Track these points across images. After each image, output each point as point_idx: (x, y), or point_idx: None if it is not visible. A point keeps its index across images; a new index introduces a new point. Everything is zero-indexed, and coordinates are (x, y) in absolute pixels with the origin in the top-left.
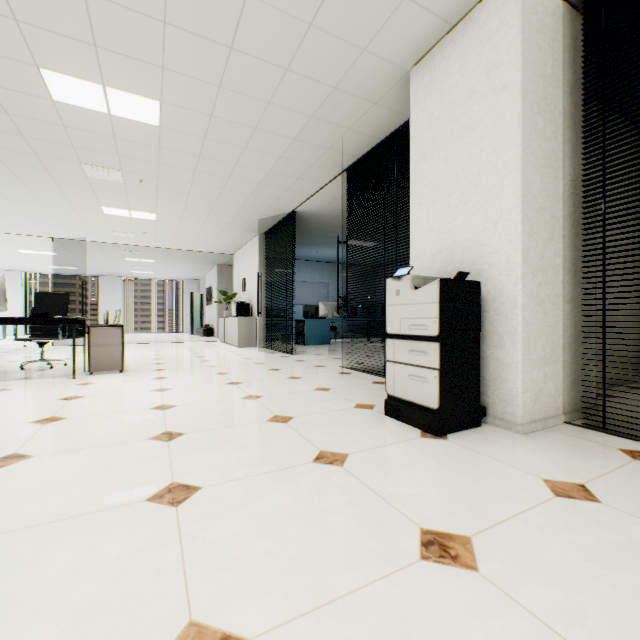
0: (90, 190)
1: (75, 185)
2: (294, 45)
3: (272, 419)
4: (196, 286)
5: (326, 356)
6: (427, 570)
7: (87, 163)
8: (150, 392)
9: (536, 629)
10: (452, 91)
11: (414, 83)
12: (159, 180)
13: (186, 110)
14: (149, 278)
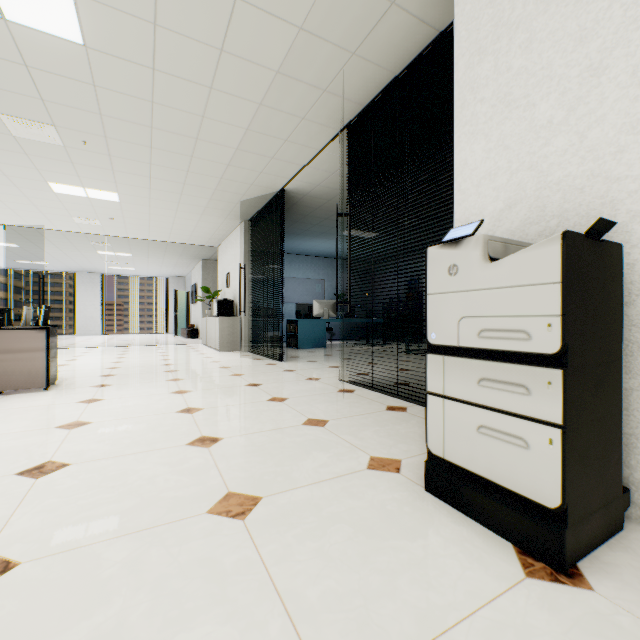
0: (24, 157)
1: (2, 149)
2: None
3: (219, 506)
4: (182, 284)
5: (321, 363)
6: None
7: (4, 112)
8: (51, 430)
9: None
10: None
11: None
12: (108, 142)
13: (115, 12)
14: (131, 275)
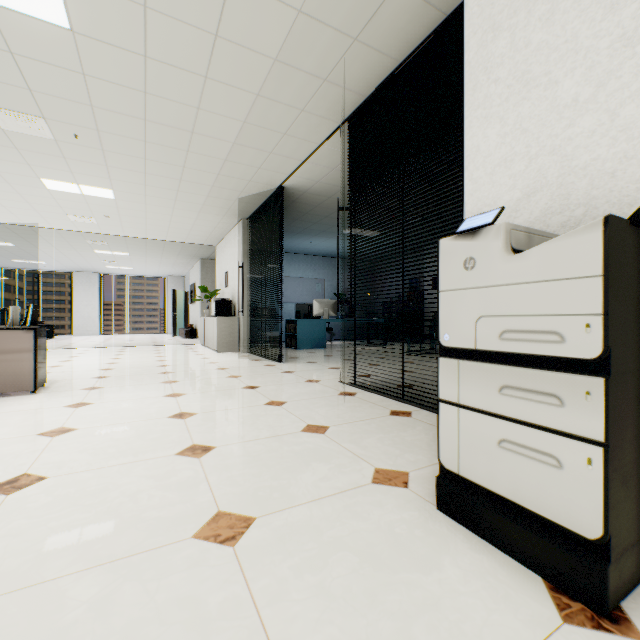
0: (15, 151)
1: None
2: None
3: (207, 529)
4: (181, 283)
5: (321, 365)
6: None
7: None
8: (33, 438)
9: None
10: None
11: None
12: (100, 135)
13: None
14: (129, 274)
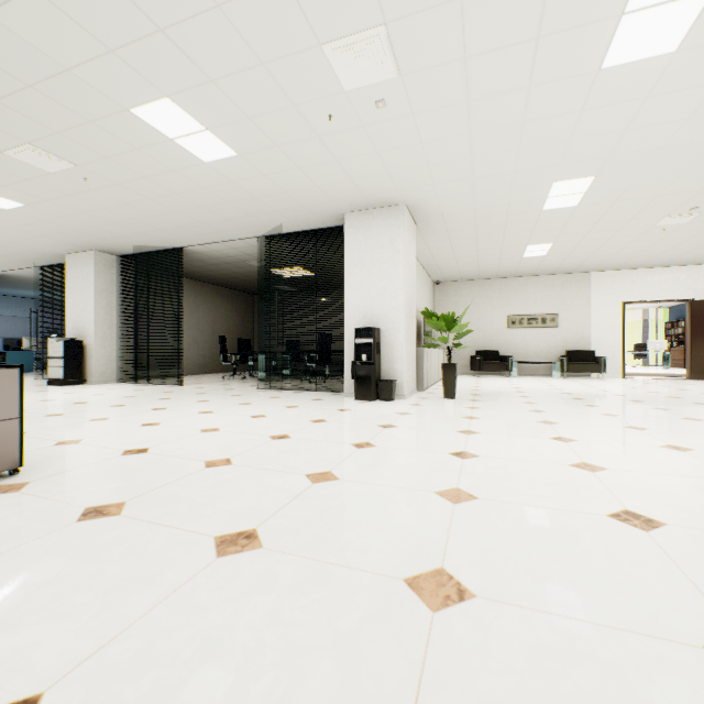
0: None
1: None
2: (3, 242)
3: None
4: None
5: (27, 377)
6: (37, 392)
7: None
8: None
9: (52, 392)
10: (79, 274)
11: (67, 261)
12: None
13: None
14: None
